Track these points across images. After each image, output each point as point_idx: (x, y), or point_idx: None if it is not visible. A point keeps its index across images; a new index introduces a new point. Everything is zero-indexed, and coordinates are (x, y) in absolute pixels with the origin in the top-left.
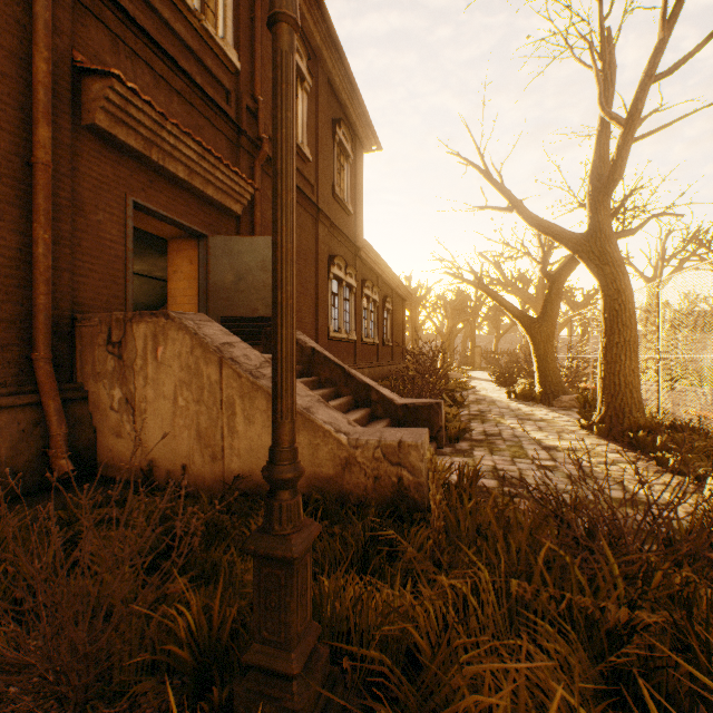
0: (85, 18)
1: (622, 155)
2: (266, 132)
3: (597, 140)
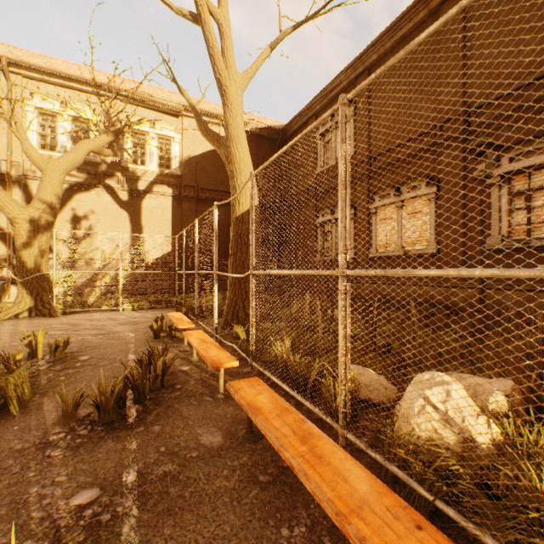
0: None
1: None
2: None
3: None
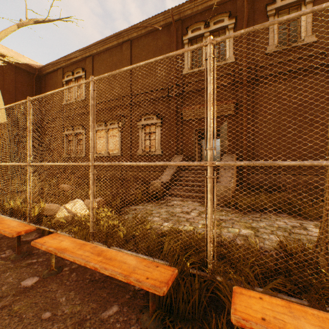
0: (185, 99)
1: None
2: (253, 69)
3: None
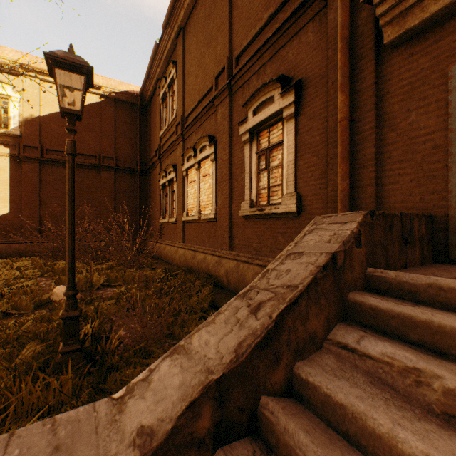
0: None
1: None
2: None
3: None
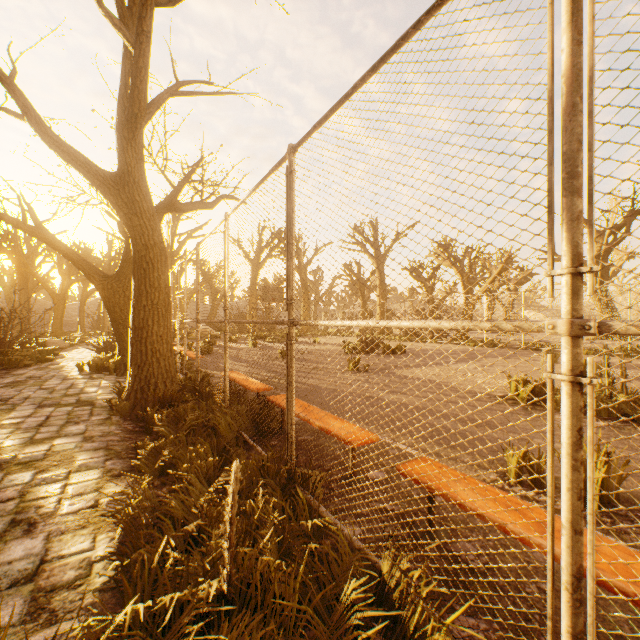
0: None
1: (138, 84)
2: None
3: (124, 64)
